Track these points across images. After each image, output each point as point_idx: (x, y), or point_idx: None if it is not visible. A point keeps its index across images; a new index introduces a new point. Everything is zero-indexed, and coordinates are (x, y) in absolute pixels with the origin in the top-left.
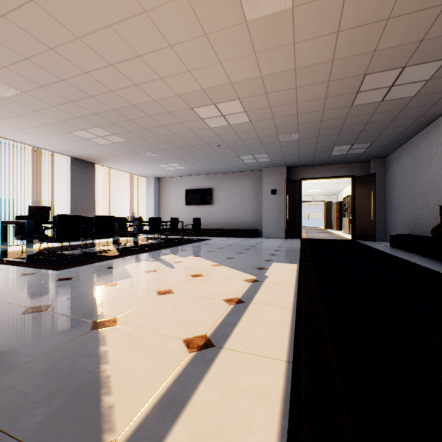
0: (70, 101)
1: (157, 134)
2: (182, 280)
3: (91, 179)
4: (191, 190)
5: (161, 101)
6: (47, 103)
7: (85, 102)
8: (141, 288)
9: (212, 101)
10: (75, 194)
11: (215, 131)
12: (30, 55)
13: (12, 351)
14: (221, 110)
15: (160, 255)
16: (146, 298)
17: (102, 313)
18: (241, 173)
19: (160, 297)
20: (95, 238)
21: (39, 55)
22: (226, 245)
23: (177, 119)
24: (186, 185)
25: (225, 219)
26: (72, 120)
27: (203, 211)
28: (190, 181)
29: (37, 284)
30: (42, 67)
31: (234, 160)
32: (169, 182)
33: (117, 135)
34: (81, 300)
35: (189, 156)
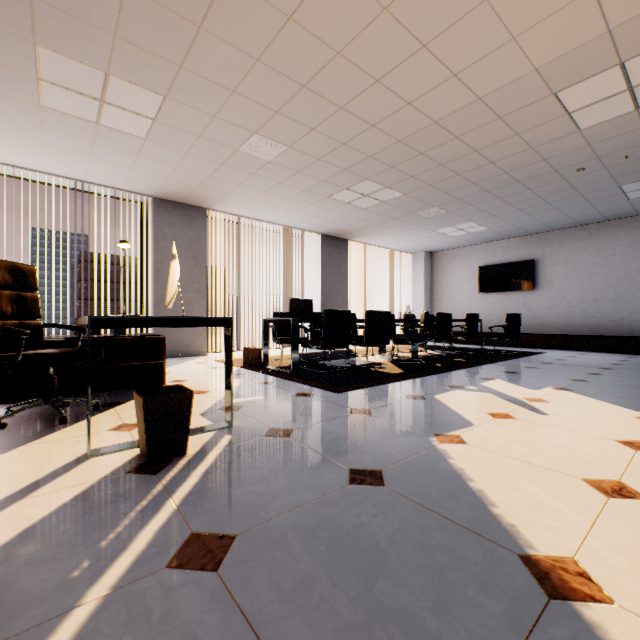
0: (341, 143)
1: (458, 171)
2: (613, 453)
3: (343, 262)
4: (490, 267)
5: (491, 97)
6: (313, 156)
7: (361, 139)
8: (529, 461)
9: (618, 56)
10: (325, 283)
11: (586, 136)
12: (309, 79)
13: (405, 616)
14: (631, 76)
15: (478, 380)
16: (581, 498)
17: (513, 527)
18: (606, 223)
19: (622, 505)
20: (366, 345)
21: (319, 74)
22: (599, 368)
23: (510, 128)
24: (480, 259)
25: (565, 317)
26: (335, 176)
27: (514, 302)
28: (488, 251)
29: (329, 416)
30: (319, 94)
31: (601, 197)
32: (448, 257)
33: (391, 187)
34: (429, 471)
35: (502, 204)
